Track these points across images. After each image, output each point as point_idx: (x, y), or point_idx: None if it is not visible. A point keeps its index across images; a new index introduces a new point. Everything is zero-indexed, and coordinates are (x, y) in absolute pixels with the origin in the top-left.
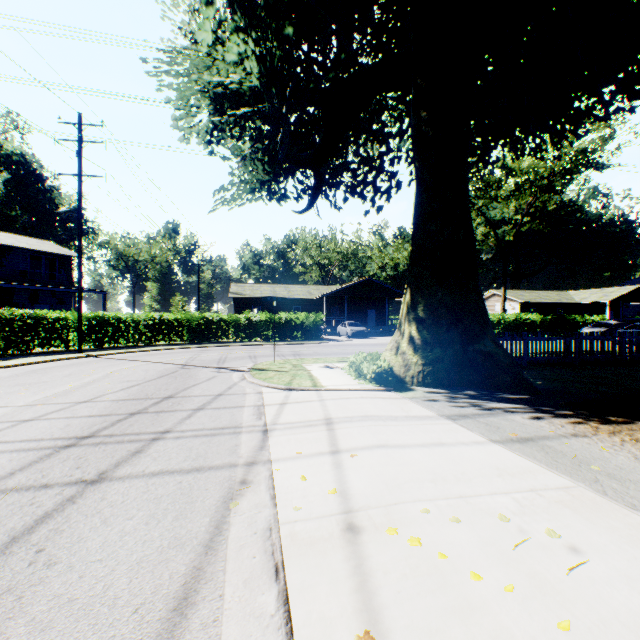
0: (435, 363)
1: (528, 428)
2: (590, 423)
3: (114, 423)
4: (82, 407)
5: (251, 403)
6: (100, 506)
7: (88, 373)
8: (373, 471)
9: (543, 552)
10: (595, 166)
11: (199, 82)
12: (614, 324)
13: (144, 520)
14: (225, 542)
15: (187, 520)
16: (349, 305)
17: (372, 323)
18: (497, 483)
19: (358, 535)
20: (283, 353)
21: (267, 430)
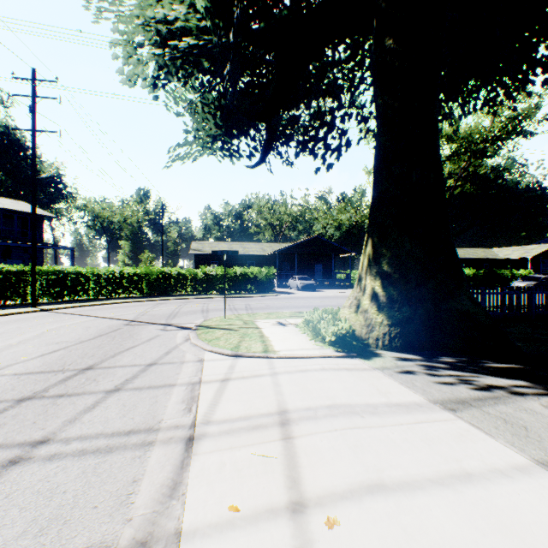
0: (404, 324)
1: None
2: None
3: None
4: None
5: (185, 379)
6: None
7: (22, 331)
8: None
9: None
10: (523, 134)
11: (141, 18)
12: (543, 278)
13: None
14: None
15: None
16: (298, 260)
17: (319, 277)
18: None
19: None
20: (236, 306)
21: (193, 438)
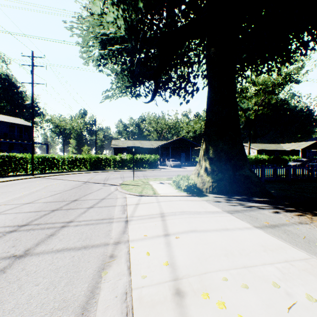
0: (218, 181)
1: (273, 218)
2: (307, 215)
3: (41, 216)
4: (26, 206)
5: (120, 204)
6: (20, 275)
7: (34, 186)
8: (189, 248)
9: (307, 312)
10: (295, 81)
11: (93, 32)
12: (305, 160)
13: (45, 286)
14: (96, 304)
15: (73, 286)
16: (171, 151)
17: (183, 160)
18: (264, 256)
19: (183, 299)
20: (138, 175)
21: (127, 220)
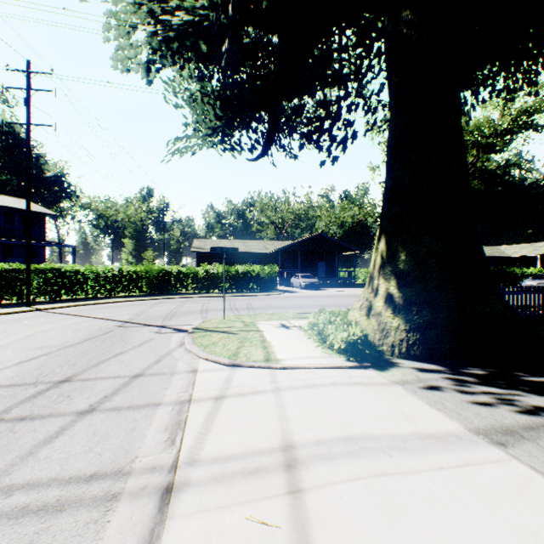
0: (424, 329)
1: None
2: None
3: None
4: None
5: (173, 396)
6: None
7: (7, 334)
8: None
9: None
10: (534, 127)
11: None
12: None
13: None
14: None
15: None
16: (301, 258)
17: (322, 275)
18: None
19: None
20: (237, 306)
21: (171, 488)
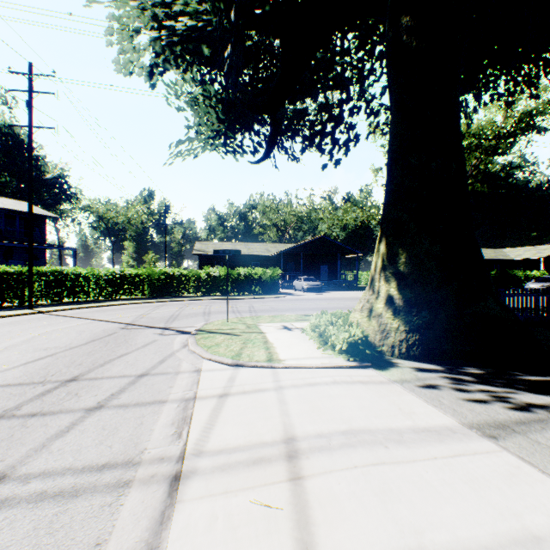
0: (423, 330)
1: None
2: None
3: None
4: None
5: (178, 393)
6: None
7: (11, 336)
8: None
9: None
10: (537, 129)
11: (137, 1)
12: None
13: None
14: None
15: None
16: (304, 261)
17: (325, 278)
18: None
19: None
20: (239, 309)
21: (179, 476)
